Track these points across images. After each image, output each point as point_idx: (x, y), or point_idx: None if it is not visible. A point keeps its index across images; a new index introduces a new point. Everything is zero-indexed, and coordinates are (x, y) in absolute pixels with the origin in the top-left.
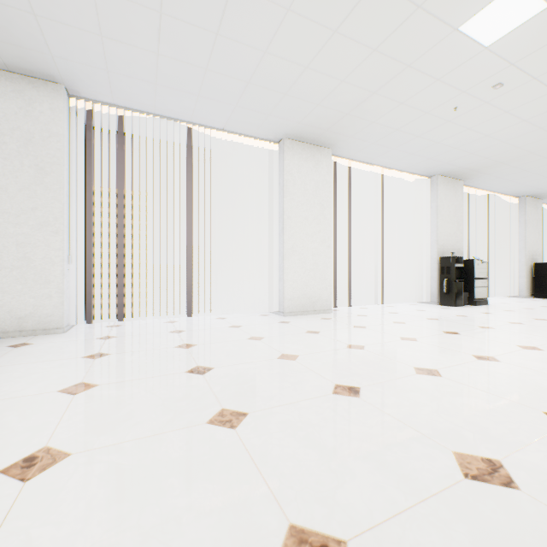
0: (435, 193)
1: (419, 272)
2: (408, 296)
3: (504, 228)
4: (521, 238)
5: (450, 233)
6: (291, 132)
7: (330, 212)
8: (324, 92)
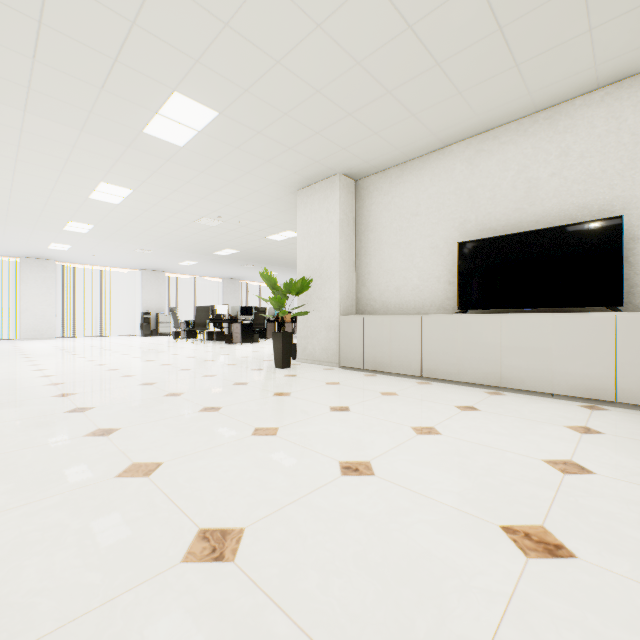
0: (142, 279)
1: (139, 319)
2: (137, 332)
3: (219, 295)
4: (223, 301)
5: (154, 299)
6: (23, 256)
7: (55, 291)
8: (20, 251)
